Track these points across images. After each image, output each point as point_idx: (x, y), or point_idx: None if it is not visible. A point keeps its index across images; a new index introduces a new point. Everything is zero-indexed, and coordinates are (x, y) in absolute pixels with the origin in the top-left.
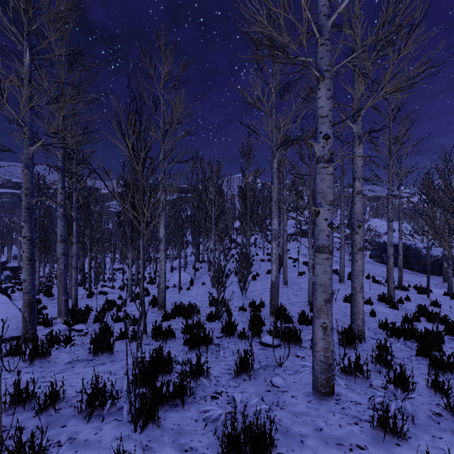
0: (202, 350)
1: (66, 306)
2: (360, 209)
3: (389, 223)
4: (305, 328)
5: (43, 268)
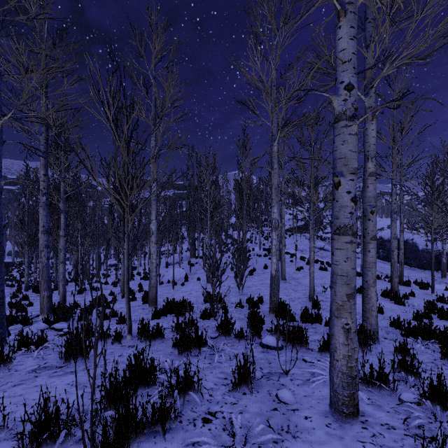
0: (194, 353)
1: (49, 302)
2: (372, 193)
3: (392, 215)
4: (309, 326)
5: (35, 263)
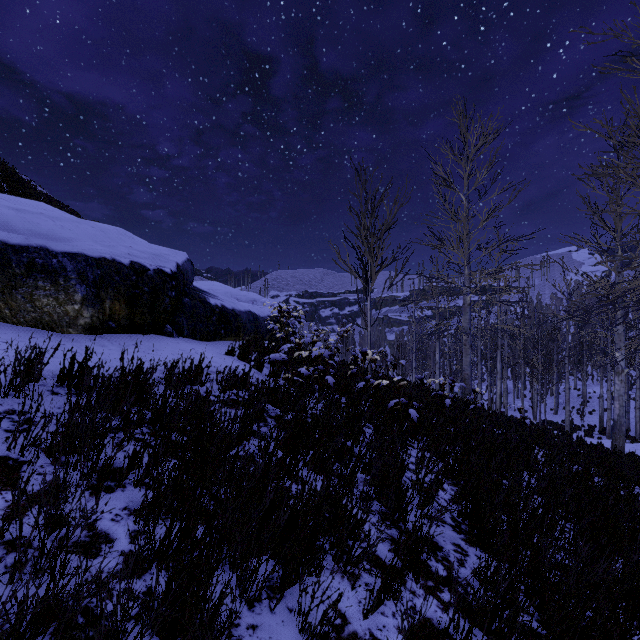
0: None
1: None
2: (637, 394)
3: None
4: None
5: None
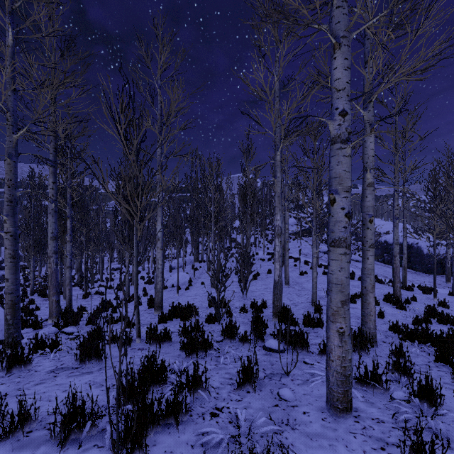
0: (200, 355)
1: (57, 307)
2: (371, 202)
3: (395, 221)
4: (311, 330)
5: (39, 268)
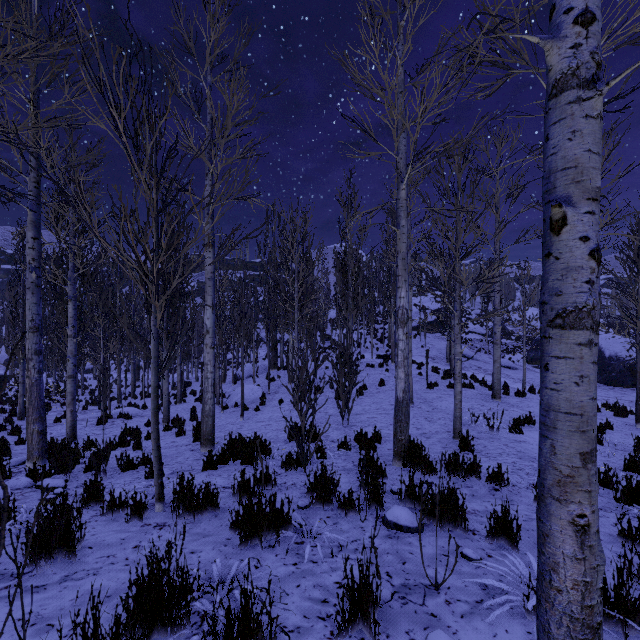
0: (268, 540)
1: (41, 441)
2: None
3: None
4: (460, 483)
5: None
